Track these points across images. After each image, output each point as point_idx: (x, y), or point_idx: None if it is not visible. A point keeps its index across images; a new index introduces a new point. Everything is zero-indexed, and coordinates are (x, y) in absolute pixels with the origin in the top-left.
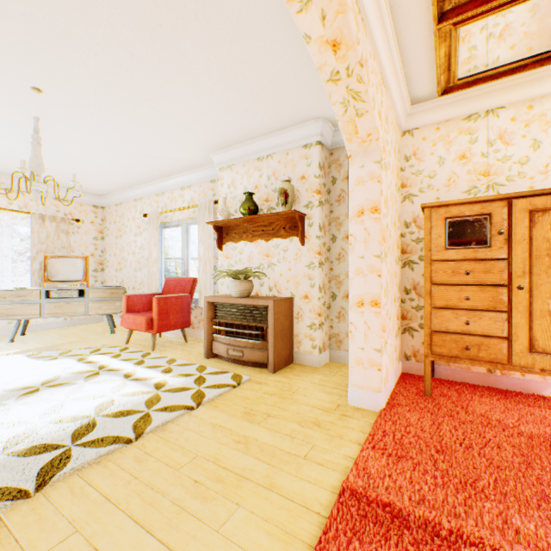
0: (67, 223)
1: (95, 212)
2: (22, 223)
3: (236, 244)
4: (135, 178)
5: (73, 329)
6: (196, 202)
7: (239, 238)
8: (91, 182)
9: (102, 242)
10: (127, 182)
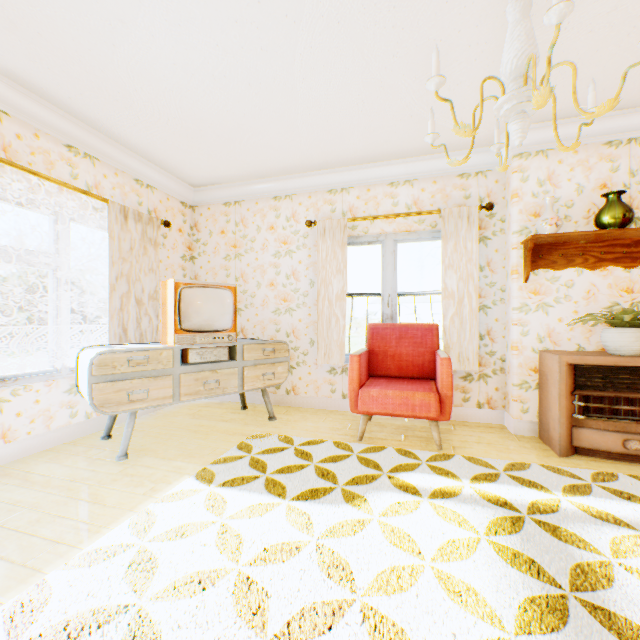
0: (155, 226)
1: (182, 212)
2: (88, 218)
3: (556, 273)
4: (310, 159)
5: (175, 416)
6: (425, 207)
7: (566, 262)
8: (222, 156)
9: (190, 264)
10: (282, 166)
